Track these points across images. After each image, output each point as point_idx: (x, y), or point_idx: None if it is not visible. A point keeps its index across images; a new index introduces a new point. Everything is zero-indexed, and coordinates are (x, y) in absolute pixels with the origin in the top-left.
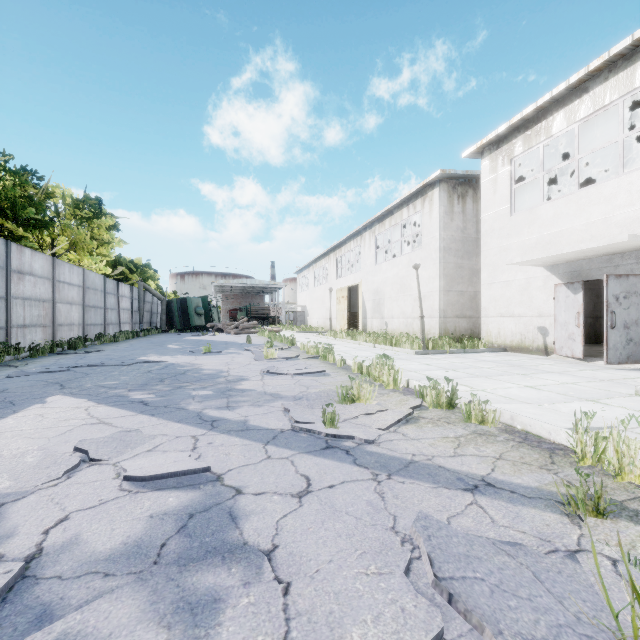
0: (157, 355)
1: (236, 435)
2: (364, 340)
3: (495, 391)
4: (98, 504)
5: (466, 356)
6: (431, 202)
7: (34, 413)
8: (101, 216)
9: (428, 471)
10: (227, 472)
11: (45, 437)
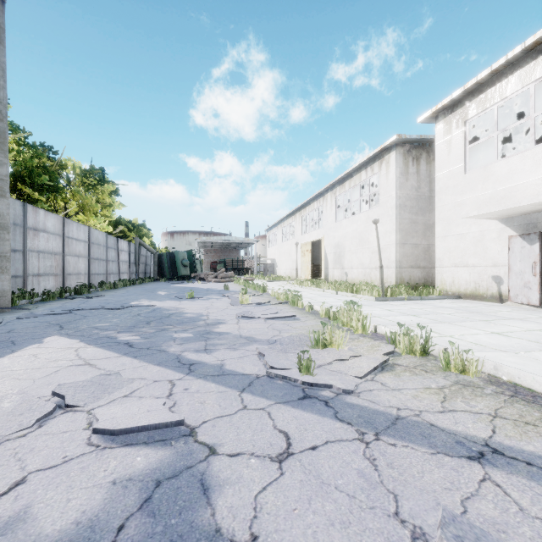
0: (147, 300)
1: (212, 380)
2: (327, 288)
3: (463, 337)
4: (61, 462)
5: (424, 303)
6: (388, 164)
7: (29, 353)
8: (104, 183)
9: (420, 431)
10: (201, 425)
11: (31, 378)
